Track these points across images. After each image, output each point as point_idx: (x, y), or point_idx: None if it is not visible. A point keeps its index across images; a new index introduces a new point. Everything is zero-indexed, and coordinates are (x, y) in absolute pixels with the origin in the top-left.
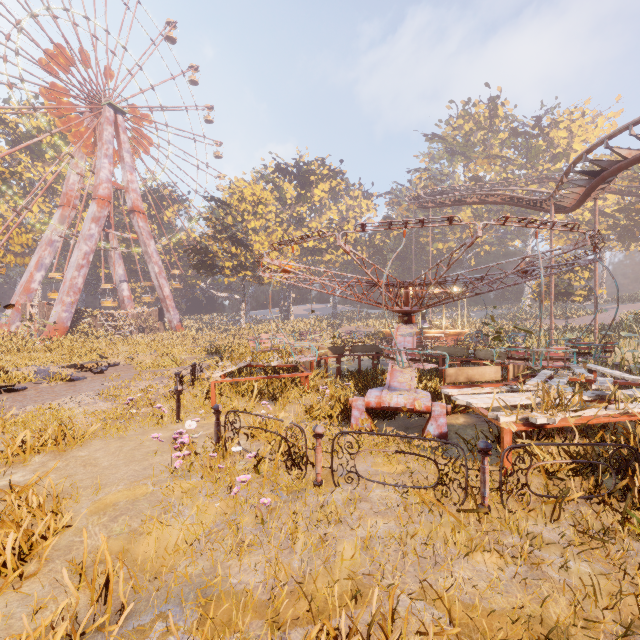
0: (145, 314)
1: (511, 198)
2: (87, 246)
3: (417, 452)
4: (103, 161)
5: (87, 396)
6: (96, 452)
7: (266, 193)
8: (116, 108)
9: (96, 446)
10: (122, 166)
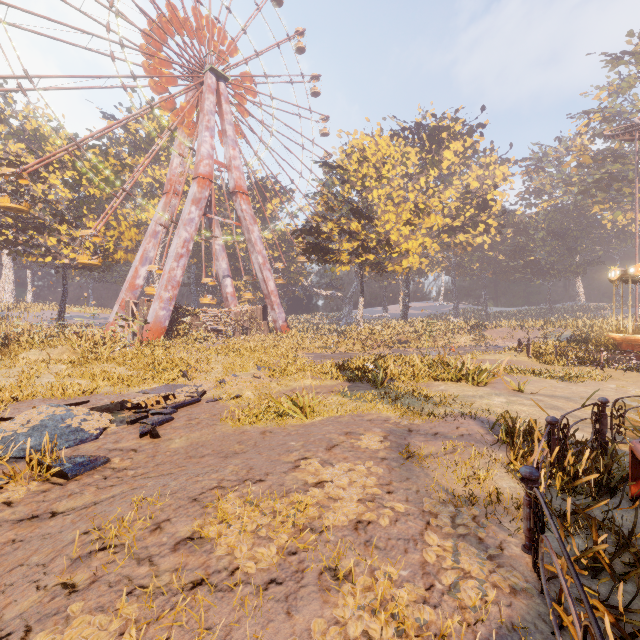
0: (248, 312)
1: None
2: (186, 232)
3: None
4: (204, 134)
5: None
6: None
7: (393, 149)
8: (218, 74)
9: None
10: (224, 141)
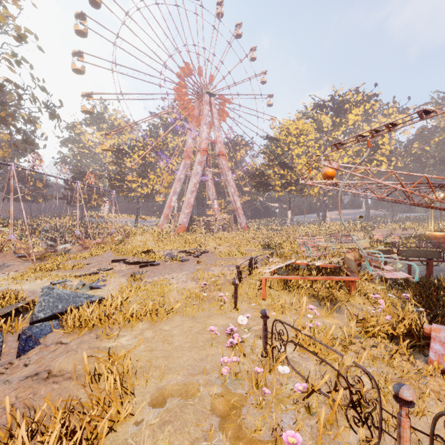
0: (226, 219)
1: None
2: (195, 179)
3: None
4: (203, 127)
5: (184, 275)
6: (174, 328)
7: (307, 126)
8: (210, 93)
9: (176, 322)
10: (213, 128)
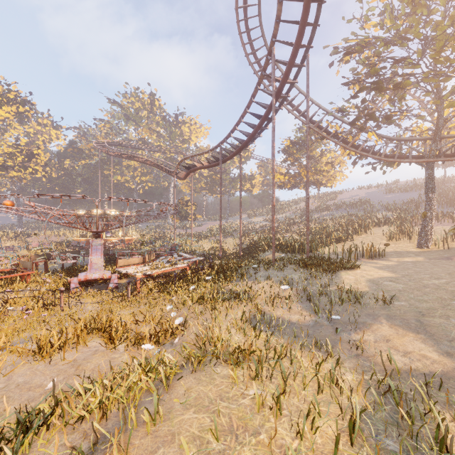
0: None
1: (159, 165)
2: None
3: (105, 293)
4: None
5: None
6: None
7: None
8: None
9: None
10: None
